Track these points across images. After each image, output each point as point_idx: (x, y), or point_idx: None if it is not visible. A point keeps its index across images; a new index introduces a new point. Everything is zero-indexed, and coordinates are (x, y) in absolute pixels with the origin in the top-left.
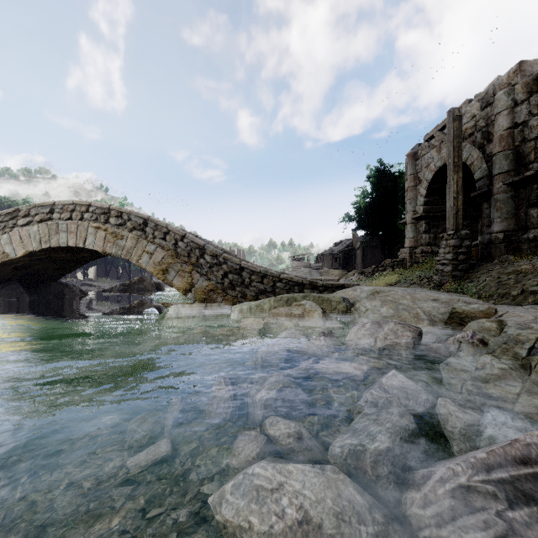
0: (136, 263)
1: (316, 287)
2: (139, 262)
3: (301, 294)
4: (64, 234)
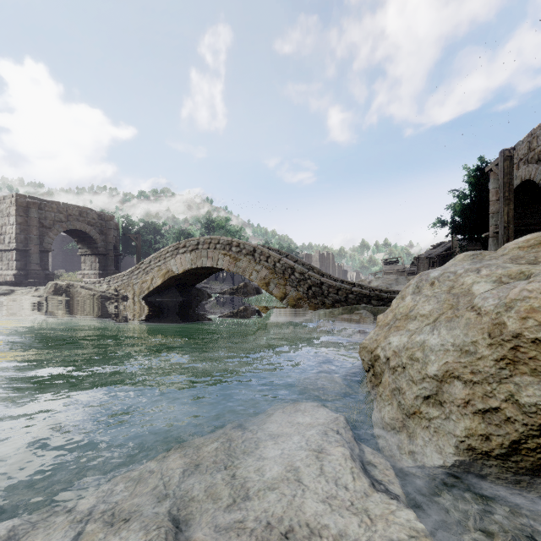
0: (249, 278)
1: (381, 299)
2: (251, 277)
3: (361, 305)
4: (205, 258)
